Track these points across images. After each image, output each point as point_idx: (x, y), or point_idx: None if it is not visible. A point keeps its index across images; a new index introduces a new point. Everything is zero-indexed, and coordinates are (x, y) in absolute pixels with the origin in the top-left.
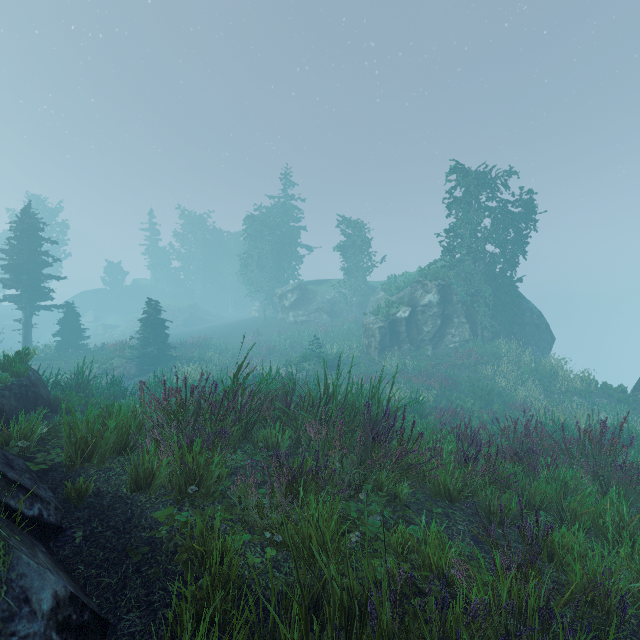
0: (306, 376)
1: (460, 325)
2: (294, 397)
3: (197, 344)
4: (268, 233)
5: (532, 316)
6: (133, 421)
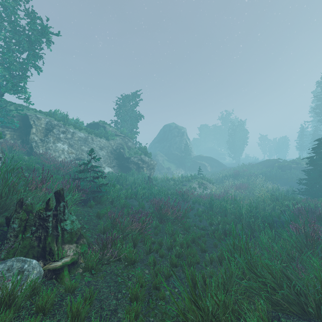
0: (224, 175)
1: None
2: (240, 170)
3: (311, 208)
4: None
5: None
6: (257, 166)
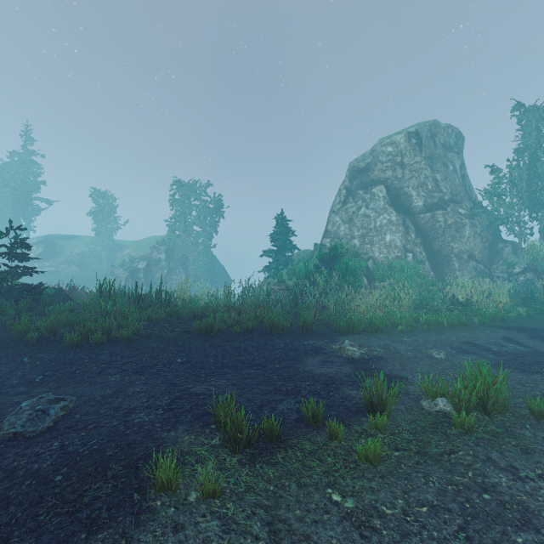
0: None
1: (179, 273)
2: None
3: None
4: (5, 186)
5: (219, 268)
6: None
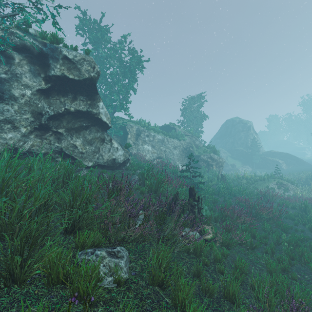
0: (309, 176)
1: None
2: None
3: None
4: None
5: None
6: None
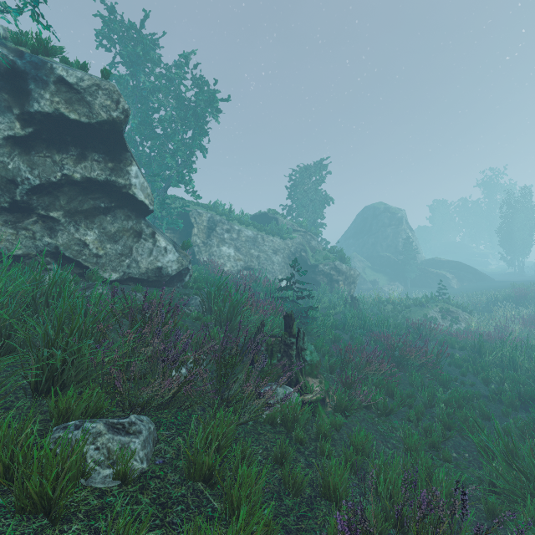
0: (491, 298)
1: None
2: (527, 288)
3: None
4: None
5: None
6: None
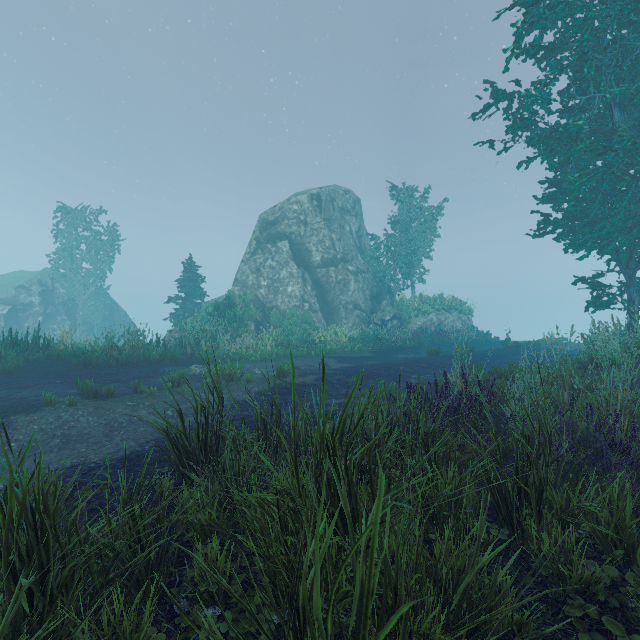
0: None
1: (62, 321)
2: None
3: None
4: None
5: (120, 315)
6: None
